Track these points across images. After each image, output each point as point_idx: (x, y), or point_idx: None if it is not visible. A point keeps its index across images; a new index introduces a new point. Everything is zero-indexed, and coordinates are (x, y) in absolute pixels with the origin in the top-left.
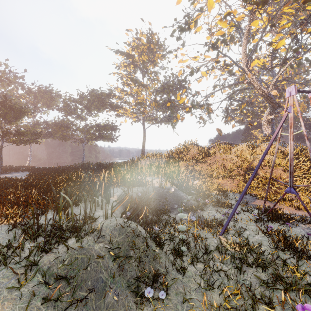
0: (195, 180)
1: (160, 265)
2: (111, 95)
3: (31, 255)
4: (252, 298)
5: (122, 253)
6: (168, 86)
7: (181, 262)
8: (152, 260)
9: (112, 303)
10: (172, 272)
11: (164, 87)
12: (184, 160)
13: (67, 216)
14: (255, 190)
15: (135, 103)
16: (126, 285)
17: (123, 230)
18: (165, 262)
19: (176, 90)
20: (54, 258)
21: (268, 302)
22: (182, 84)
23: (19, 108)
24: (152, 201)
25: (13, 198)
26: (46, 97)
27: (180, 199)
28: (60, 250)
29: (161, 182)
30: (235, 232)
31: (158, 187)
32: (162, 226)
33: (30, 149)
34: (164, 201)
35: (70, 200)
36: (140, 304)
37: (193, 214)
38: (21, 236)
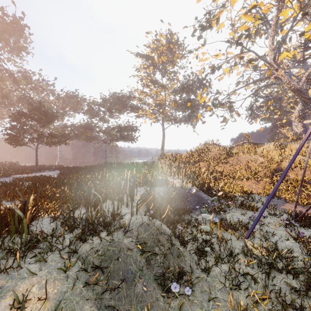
0: (216, 181)
1: (184, 263)
2: (131, 97)
3: (71, 244)
4: (282, 303)
5: (148, 249)
6: (187, 86)
7: (205, 261)
8: (176, 257)
9: (141, 293)
10: (196, 271)
11: (183, 86)
12: (205, 160)
13: (97, 212)
14: (284, 193)
15: (155, 104)
16: (153, 278)
17: (148, 227)
18: (189, 261)
19: (195, 89)
20: (90, 248)
21: (300, 309)
22: (203, 83)
23: (51, 113)
24: (173, 201)
25: (51, 194)
26: (73, 101)
27: (201, 200)
28: (94, 241)
29: (182, 183)
30: (262, 236)
31: (179, 187)
32: (184, 226)
33: (59, 150)
34: (185, 201)
35: (100, 198)
36: (166, 298)
37: (216, 216)
38: (60, 227)
